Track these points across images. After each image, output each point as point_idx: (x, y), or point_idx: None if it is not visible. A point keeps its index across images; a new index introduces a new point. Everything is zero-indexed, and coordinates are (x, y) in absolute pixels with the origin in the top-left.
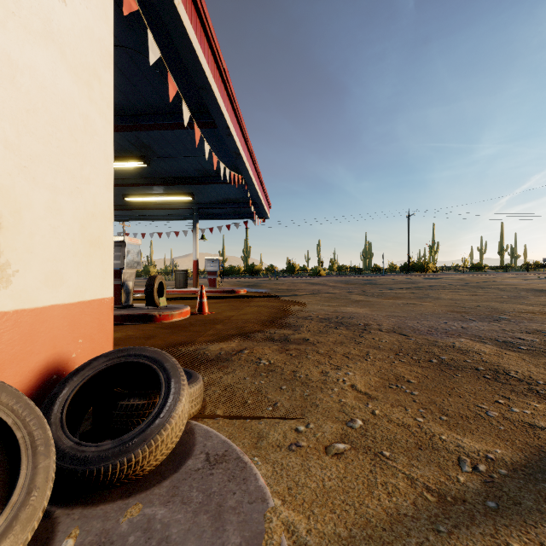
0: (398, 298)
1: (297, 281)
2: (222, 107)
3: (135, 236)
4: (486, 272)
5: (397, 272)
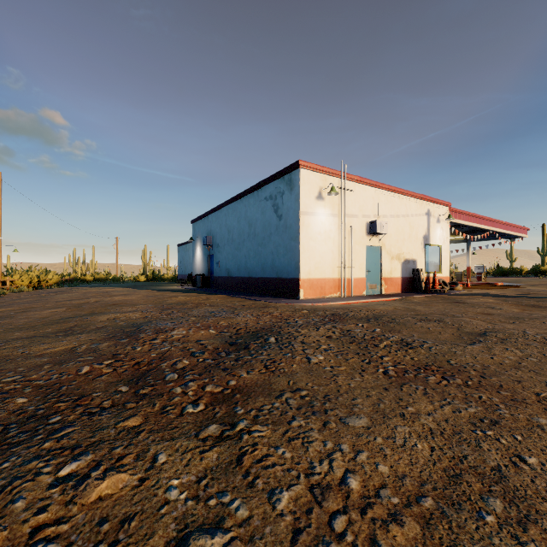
0: None
1: None
2: (473, 225)
3: None
4: None
5: None
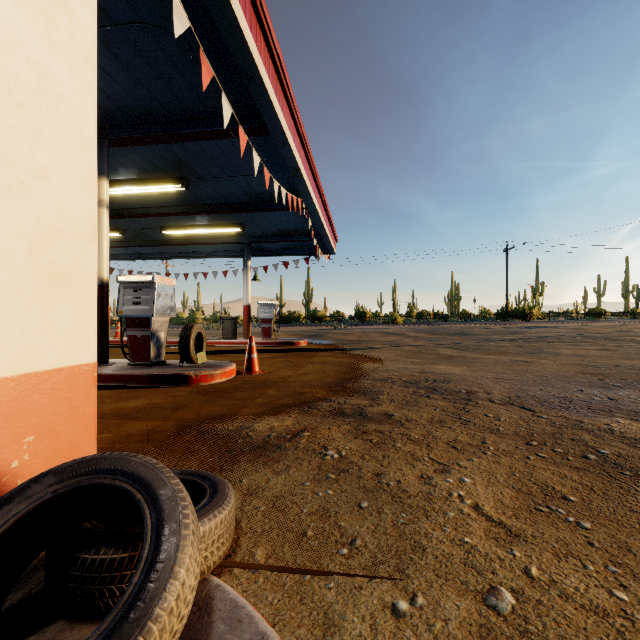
0: (502, 353)
1: (369, 331)
2: (275, 104)
3: (176, 277)
4: (607, 319)
5: (493, 319)
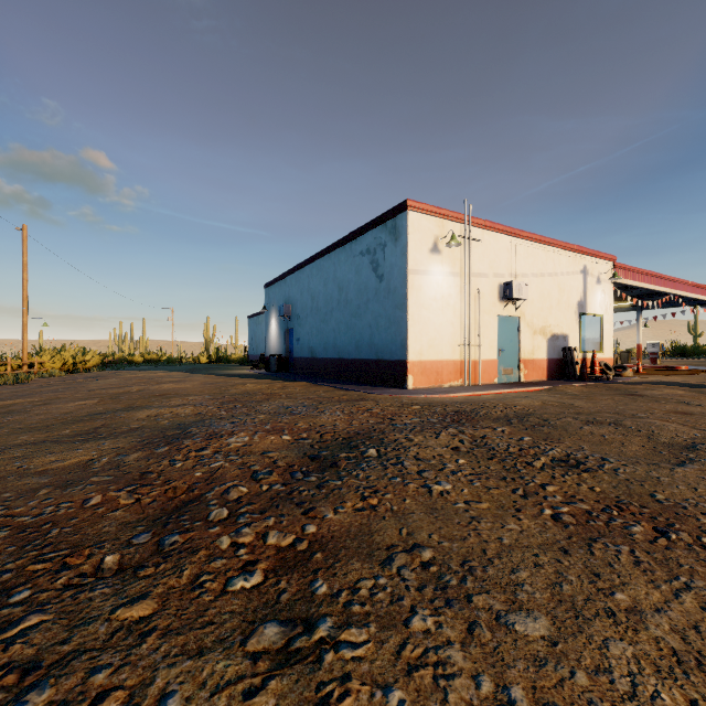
0: None
1: None
2: (646, 286)
3: None
4: None
5: None
